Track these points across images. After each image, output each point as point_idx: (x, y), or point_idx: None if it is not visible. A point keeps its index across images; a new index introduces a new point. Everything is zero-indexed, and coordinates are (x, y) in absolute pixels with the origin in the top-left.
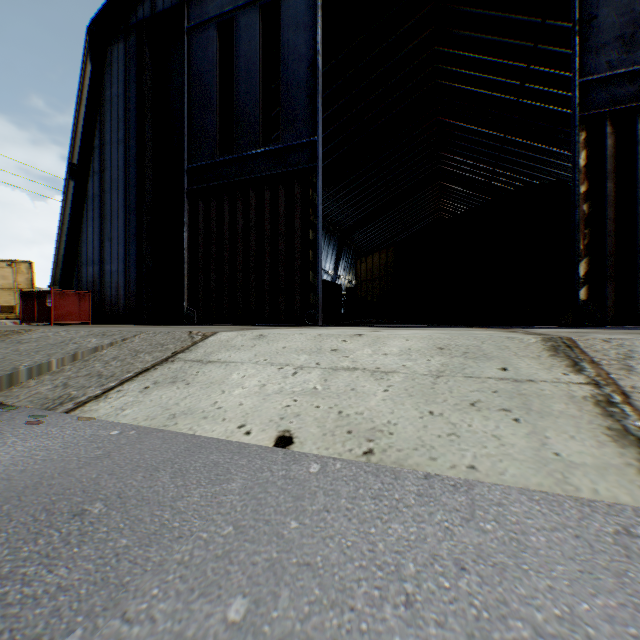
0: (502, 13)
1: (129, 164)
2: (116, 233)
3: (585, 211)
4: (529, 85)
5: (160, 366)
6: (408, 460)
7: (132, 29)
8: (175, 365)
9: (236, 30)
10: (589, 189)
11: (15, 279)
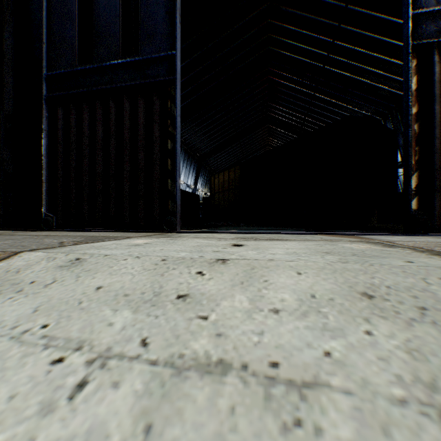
0: None
1: None
2: None
3: (416, 130)
4: (333, 56)
5: None
6: None
7: None
8: None
9: None
10: (419, 111)
11: None
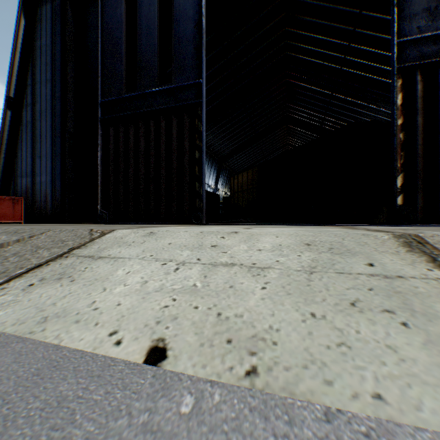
0: (332, 5)
1: (55, 98)
2: (45, 152)
3: (401, 138)
4: (349, 58)
5: (53, 262)
6: (299, 384)
7: None
8: (67, 261)
9: None
10: (404, 122)
11: None
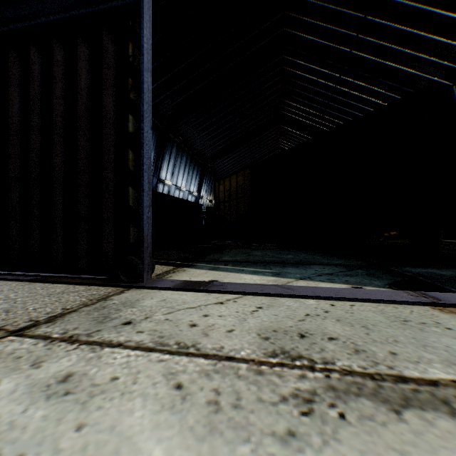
0: None
1: None
2: None
3: None
4: (362, 36)
5: None
6: None
7: None
8: None
9: None
10: None
11: None
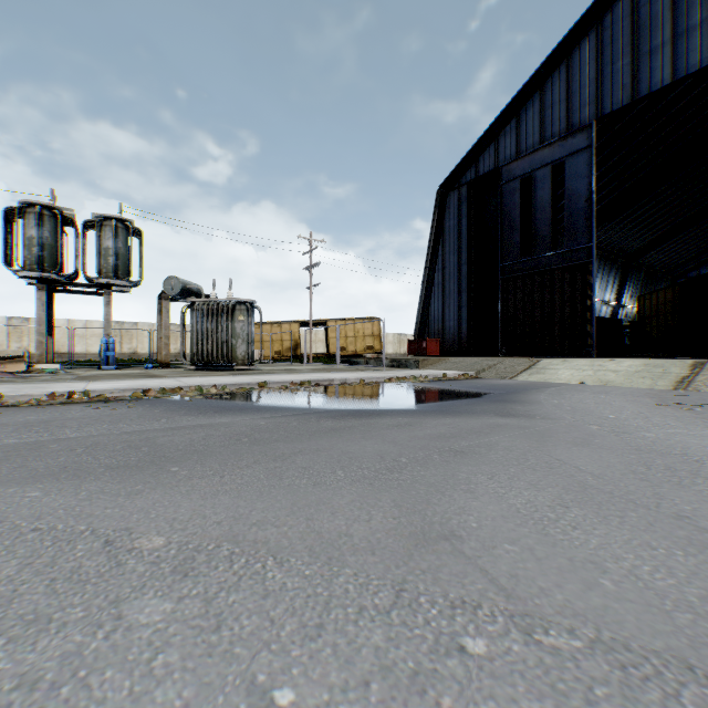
0: None
1: (461, 264)
2: (452, 304)
3: None
4: None
5: (527, 370)
6: (614, 385)
7: (463, 186)
8: (533, 369)
9: (534, 182)
10: None
11: (372, 329)
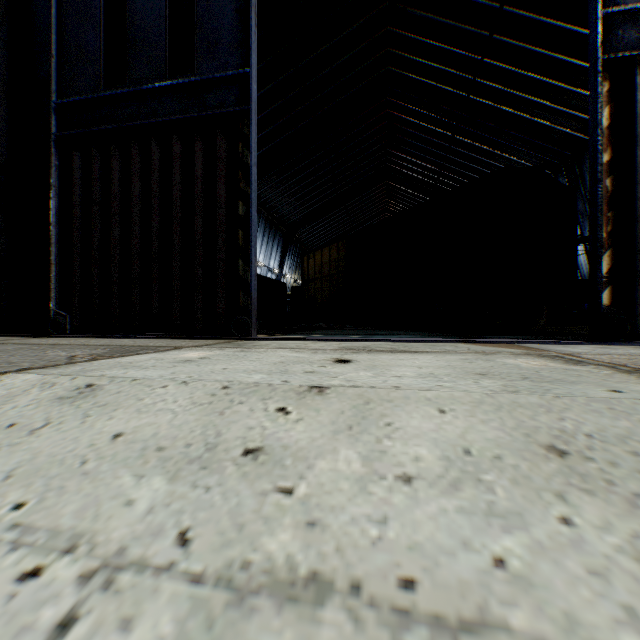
0: None
1: None
2: None
3: (608, 188)
4: (481, 80)
5: None
6: None
7: None
8: None
9: None
10: (613, 159)
11: None
